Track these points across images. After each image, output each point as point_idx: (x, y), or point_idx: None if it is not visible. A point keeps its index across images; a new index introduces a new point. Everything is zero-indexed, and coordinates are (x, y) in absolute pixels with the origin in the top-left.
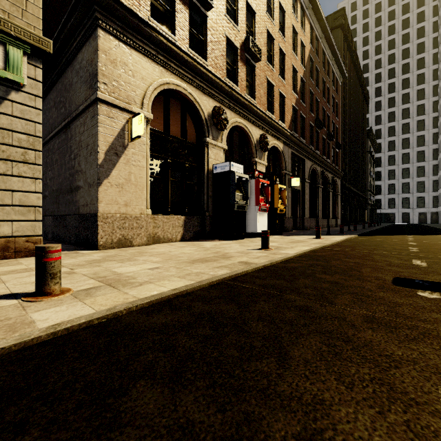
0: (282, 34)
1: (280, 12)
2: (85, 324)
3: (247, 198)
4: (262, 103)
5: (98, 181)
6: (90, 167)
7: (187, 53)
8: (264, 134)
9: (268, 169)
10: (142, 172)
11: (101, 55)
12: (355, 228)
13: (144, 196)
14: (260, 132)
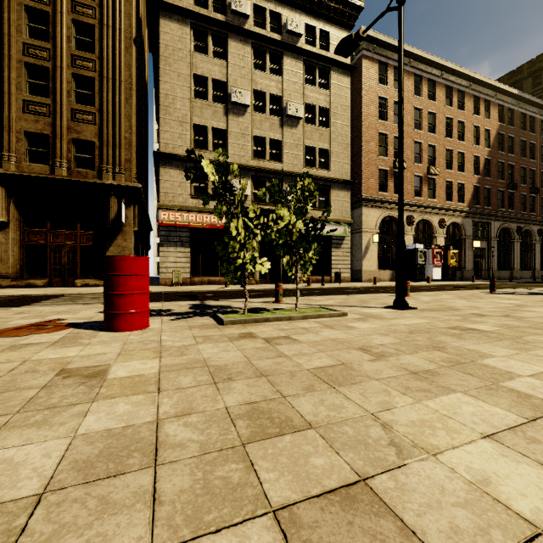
0: (460, 141)
1: (460, 123)
2: (387, 286)
3: (425, 261)
4: (441, 197)
5: (362, 259)
6: (358, 253)
7: (393, 199)
8: (442, 218)
9: (448, 238)
10: (375, 254)
11: (363, 216)
12: (542, 279)
13: (376, 263)
14: (439, 217)
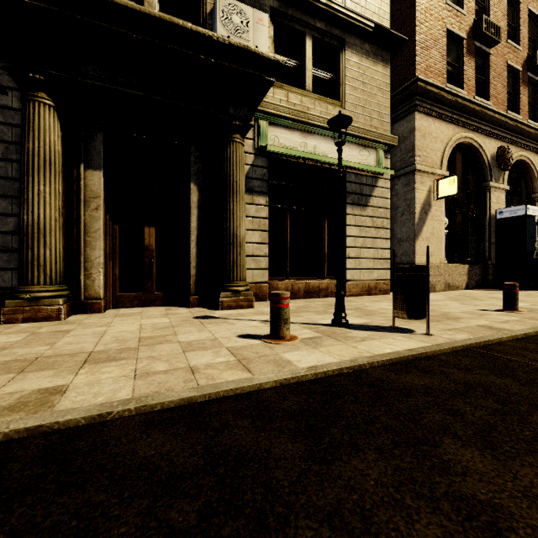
0: None
1: None
2: None
3: None
4: None
5: (415, 237)
6: (401, 225)
7: (478, 104)
8: None
9: None
10: (441, 226)
11: (417, 133)
12: None
13: (442, 246)
14: None
